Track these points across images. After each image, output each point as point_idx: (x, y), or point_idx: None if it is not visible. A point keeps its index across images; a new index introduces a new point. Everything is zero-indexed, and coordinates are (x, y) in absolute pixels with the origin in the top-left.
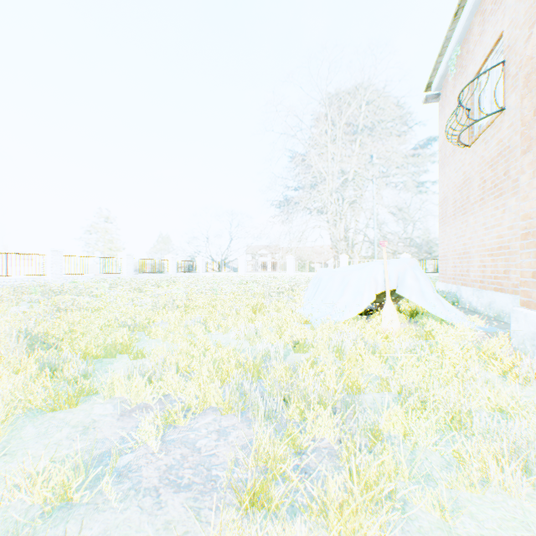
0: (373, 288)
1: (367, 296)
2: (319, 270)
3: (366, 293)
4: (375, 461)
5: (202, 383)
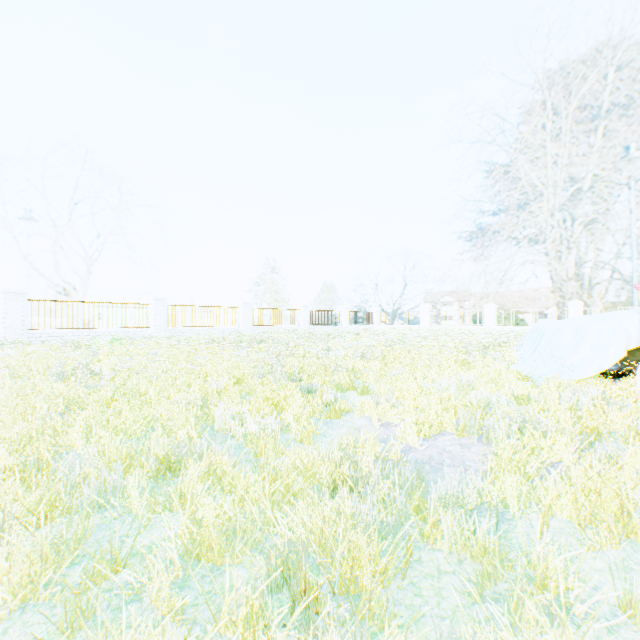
0: (623, 343)
1: (612, 351)
2: (538, 321)
3: (611, 348)
4: (614, 466)
5: (439, 410)
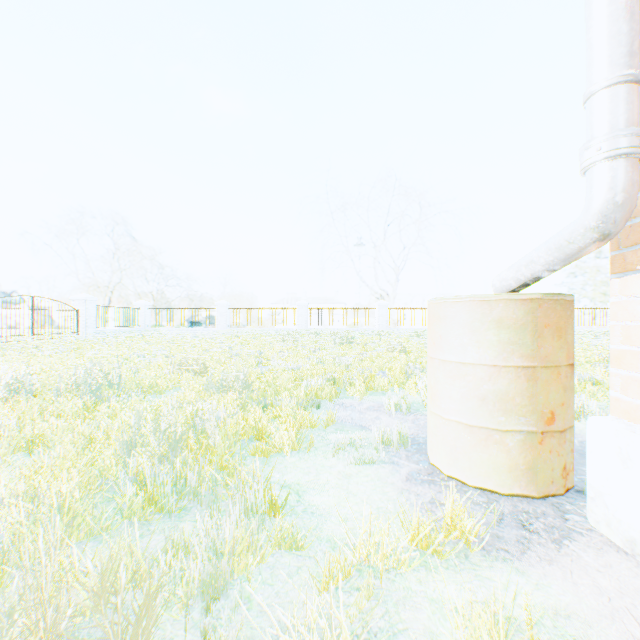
0: None
1: None
2: None
3: None
4: None
5: None
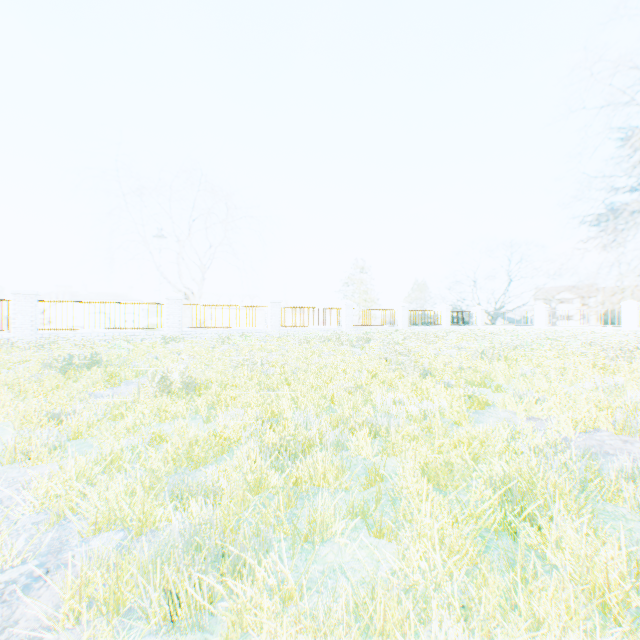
0: None
1: None
2: None
3: None
4: None
5: (593, 407)
